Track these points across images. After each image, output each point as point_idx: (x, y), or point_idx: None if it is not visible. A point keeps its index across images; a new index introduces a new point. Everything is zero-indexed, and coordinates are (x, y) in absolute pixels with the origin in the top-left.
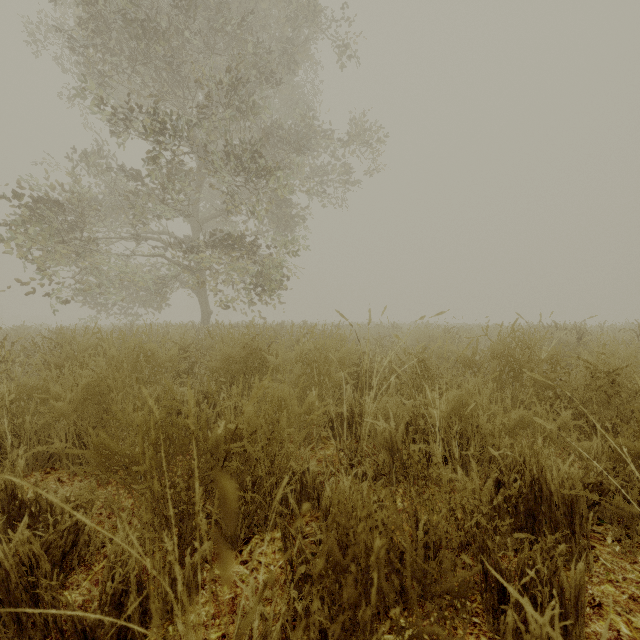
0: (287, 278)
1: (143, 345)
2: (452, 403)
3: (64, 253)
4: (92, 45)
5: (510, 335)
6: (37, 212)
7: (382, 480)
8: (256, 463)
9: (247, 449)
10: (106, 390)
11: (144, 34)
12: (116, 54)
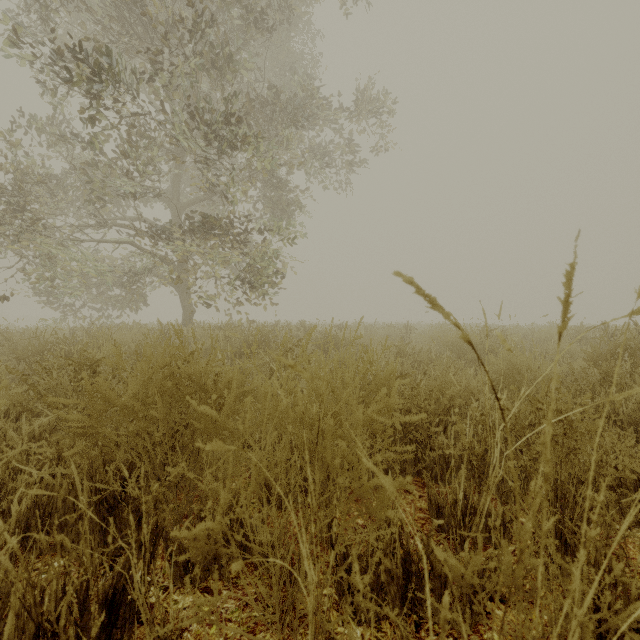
0: (281, 269)
1: None
2: None
3: None
4: None
5: (610, 342)
6: None
7: None
8: None
9: None
10: None
11: None
12: None
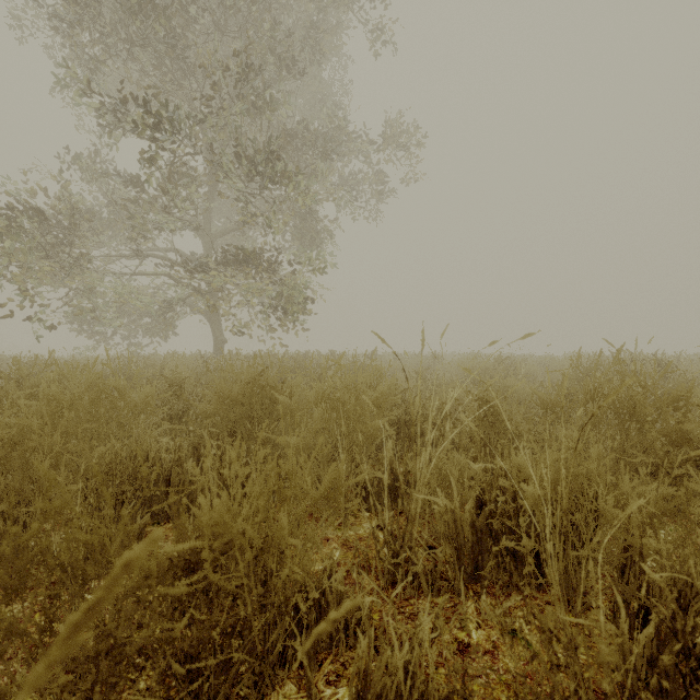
0: (312, 301)
1: (104, 381)
2: (551, 472)
3: (49, 270)
4: (78, 21)
5: (584, 367)
6: (16, 222)
7: (446, 596)
8: (239, 589)
9: (213, 581)
10: (30, 450)
11: (140, 9)
12: (108, 34)
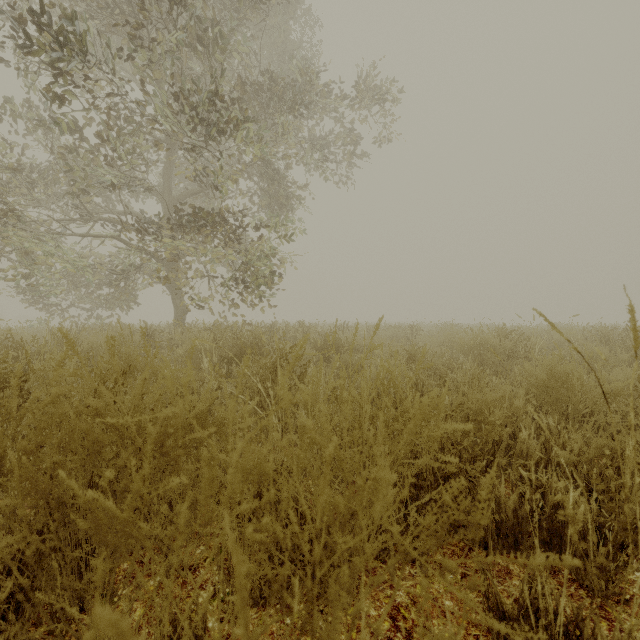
0: (278, 266)
1: None
2: None
3: None
4: None
5: None
6: None
7: None
8: None
9: None
10: None
11: None
12: None
